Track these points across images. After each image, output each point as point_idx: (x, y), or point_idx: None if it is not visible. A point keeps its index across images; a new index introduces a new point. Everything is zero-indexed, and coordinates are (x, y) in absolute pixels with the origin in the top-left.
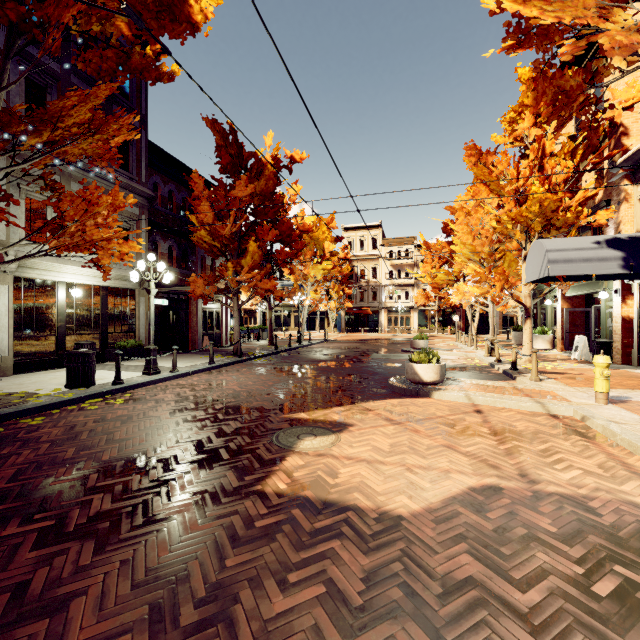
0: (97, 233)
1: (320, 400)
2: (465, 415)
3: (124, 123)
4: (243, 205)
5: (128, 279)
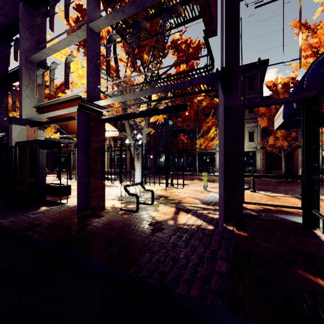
0: (206, 144)
1: (209, 181)
2: (197, 185)
3: (209, 120)
4: (274, 111)
5: (250, 148)
